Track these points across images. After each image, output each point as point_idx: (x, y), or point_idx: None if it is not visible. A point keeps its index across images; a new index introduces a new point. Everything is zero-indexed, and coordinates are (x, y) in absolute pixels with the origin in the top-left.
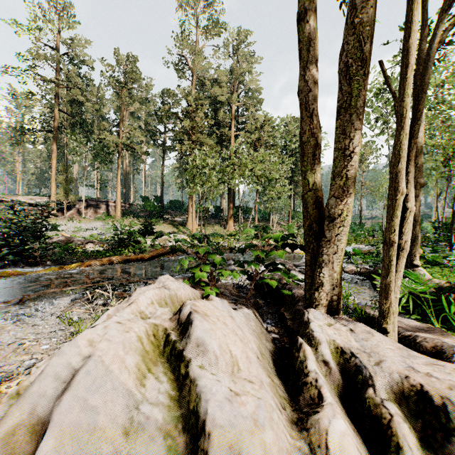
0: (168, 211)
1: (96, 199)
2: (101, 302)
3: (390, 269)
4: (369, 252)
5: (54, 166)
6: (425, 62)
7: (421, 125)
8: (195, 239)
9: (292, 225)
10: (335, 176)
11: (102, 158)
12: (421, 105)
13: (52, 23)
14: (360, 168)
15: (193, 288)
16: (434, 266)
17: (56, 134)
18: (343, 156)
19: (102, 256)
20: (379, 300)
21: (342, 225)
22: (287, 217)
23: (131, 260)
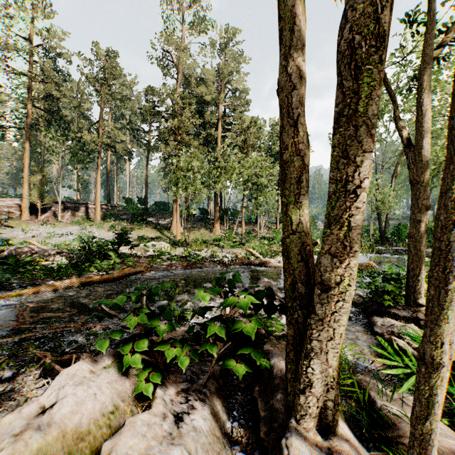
0: (152, 213)
1: (74, 201)
2: (8, 375)
3: (431, 408)
4: (364, 284)
5: (27, 165)
6: None
7: (426, 135)
8: (178, 246)
9: (279, 230)
10: (331, 222)
11: (80, 157)
12: None
13: (24, 12)
14: None
15: (119, 380)
16: None
17: (29, 131)
18: (343, 192)
19: (61, 275)
20: (410, 454)
21: (341, 299)
22: (275, 220)
23: (92, 282)
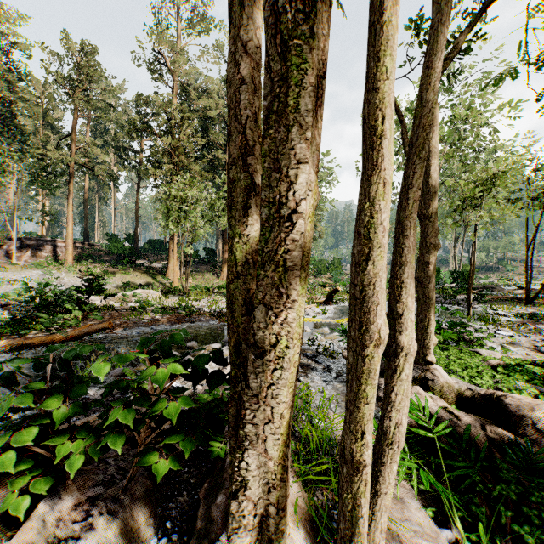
0: (144, 254)
1: (37, 237)
2: None
3: (357, 525)
4: None
5: None
6: (438, 25)
7: (436, 162)
8: (174, 295)
9: None
10: (266, 260)
11: (44, 181)
12: (430, 117)
13: None
14: None
15: None
16: (453, 346)
17: None
18: (277, 219)
19: None
20: None
21: (279, 366)
22: None
23: (35, 344)
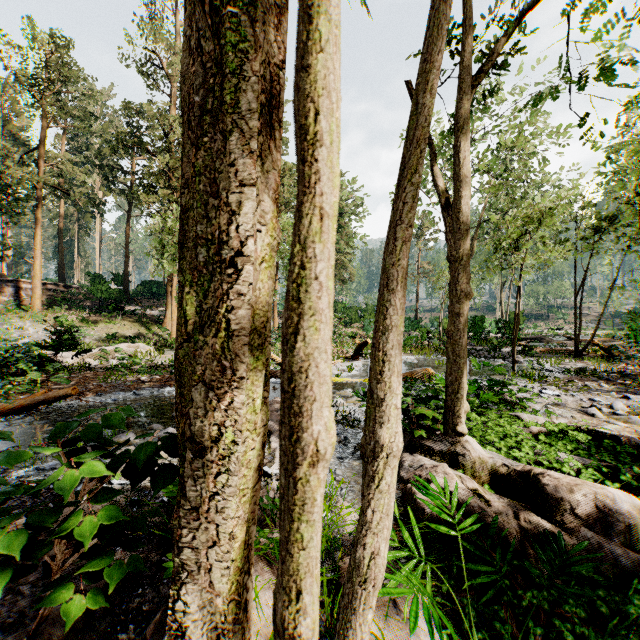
0: (136, 299)
1: None
2: None
3: None
4: None
5: None
6: (435, 4)
7: (468, 194)
8: (171, 349)
9: None
10: (205, 321)
11: (3, 205)
12: (421, 128)
13: None
14: (416, 245)
15: None
16: (492, 410)
17: None
18: (218, 264)
19: None
20: None
21: (224, 469)
22: None
23: None
